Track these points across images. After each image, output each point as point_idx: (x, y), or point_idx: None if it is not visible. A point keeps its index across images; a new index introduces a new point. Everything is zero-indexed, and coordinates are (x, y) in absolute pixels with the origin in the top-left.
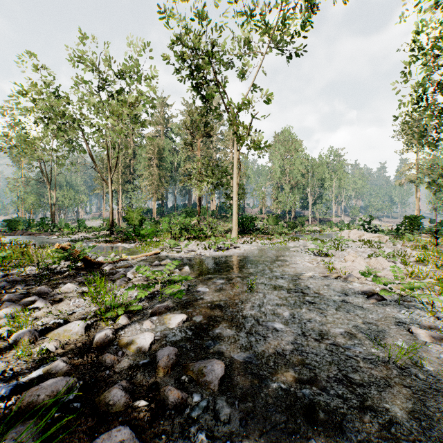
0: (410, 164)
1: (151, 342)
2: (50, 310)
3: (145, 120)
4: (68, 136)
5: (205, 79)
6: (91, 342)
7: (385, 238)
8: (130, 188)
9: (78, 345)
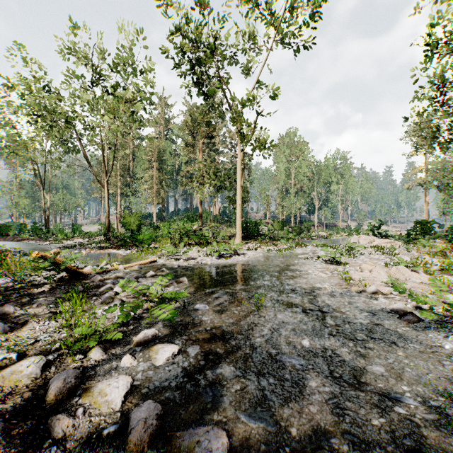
0: (419, 167)
1: (126, 392)
2: (7, 337)
3: (144, 119)
4: (62, 137)
5: (207, 75)
6: (46, 390)
7: (398, 244)
8: (129, 192)
9: (26, 395)
